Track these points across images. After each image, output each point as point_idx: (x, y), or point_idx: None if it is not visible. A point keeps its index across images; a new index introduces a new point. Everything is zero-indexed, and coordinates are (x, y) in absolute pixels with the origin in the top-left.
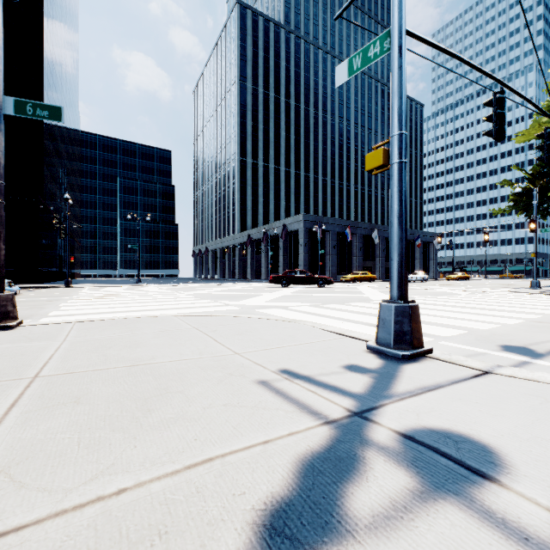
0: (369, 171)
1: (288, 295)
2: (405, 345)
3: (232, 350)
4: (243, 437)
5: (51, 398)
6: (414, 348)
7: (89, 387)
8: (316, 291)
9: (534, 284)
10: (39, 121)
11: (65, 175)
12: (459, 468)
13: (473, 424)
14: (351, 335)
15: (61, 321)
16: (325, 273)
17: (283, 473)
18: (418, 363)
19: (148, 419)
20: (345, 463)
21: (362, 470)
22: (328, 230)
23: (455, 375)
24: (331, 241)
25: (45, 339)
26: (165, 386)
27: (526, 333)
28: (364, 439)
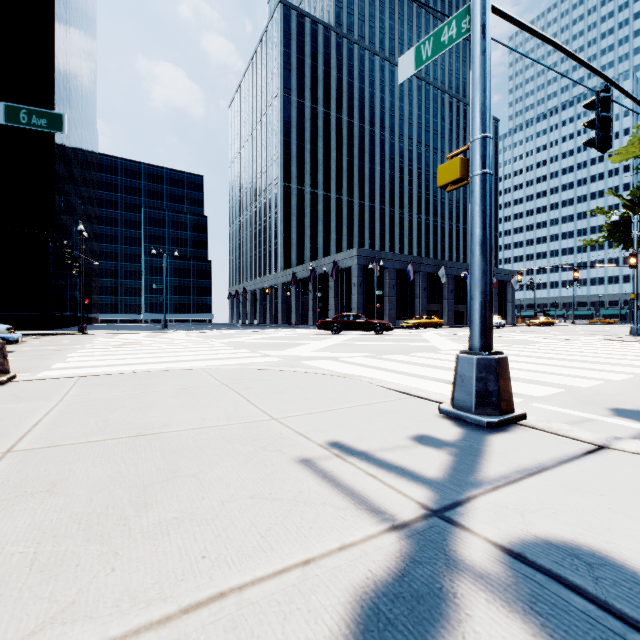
0: (442, 187)
1: (339, 343)
2: (490, 410)
3: (268, 414)
4: (273, 554)
5: (18, 484)
6: (502, 413)
7: (74, 467)
8: (373, 339)
9: (634, 331)
10: (50, 141)
11: (81, 204)
12: (606, 618)
13: (606, 533)
14: (419, 394)
15: (63, 376)
16: (383, 318)
17: (331, 623)
18: (508, 434)
19: (141, 521)
20: (427, 605)
21: (454, 620)
22: (387, 267)
23: (561, 452)
24: (390, 280)
25: (37, 399)
26: (174, 466)
27: (639, 391)
28: (452, 559)
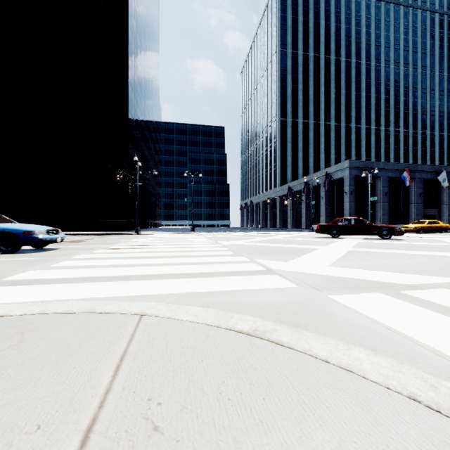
0: None
1: (354, 250)
2: None
3: None
4: None
5: None
6: None
7: None
8: (389, 245)
9: None
10: (125, 107)
11: (148, 150)
12: None
13: None
14: None
15: None
16: (374, 222)
17: None
18: None
19: None
20: None
21: None
22: (378, 176)
23: None
24: (382, 187)
25: None
26: None
27: None
28: None
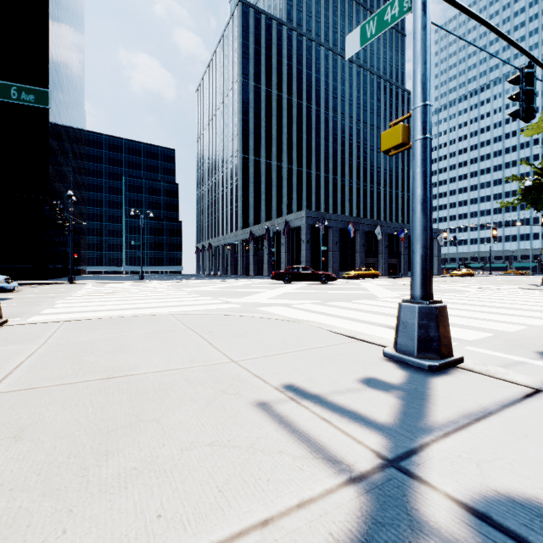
0: (385, 152)
1: (290, 291)
2: (431, 354)
3: (228, 356)
4: (231, 512)
5: None
6: (443, 357)
7: (44, 411)
8: (319, 288)
9: None
10: (45, 119)
11: (71, 173)
12: None
13: None
14: (363, 338)
15: (49, 320)
16: (327, 270)
17: None
18: (449, 376)
19: (100, 471)
20: None
21: None
22: (331, 227)
23: (502, 395)
24: (333, 237)
25: (23, 342)
26: (139, 410)
27: None
28: (415, 520)
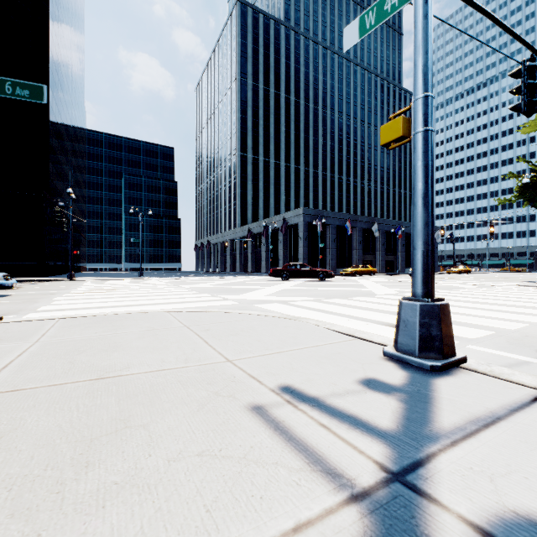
0: (384, 145)
1: (288, 288)
2: (433, 354)
3: (224, 355)
4: None
5: None
6: (445, 357)
7: (26, 415)
8: (317, 285)
9: None
10: (45, 118)
11: (71, 171)
12: None
13: None
14: (362, 337)
15: (44, 318)
16: (325, 267)
17: None
18: (452, 377)
19: (77, 487)
20: None
21: None
22: (328, 224)
23: (509, 398)
24: (331, 234)
25: (16, 340)
26: (127, 414)
27: None
28: None
